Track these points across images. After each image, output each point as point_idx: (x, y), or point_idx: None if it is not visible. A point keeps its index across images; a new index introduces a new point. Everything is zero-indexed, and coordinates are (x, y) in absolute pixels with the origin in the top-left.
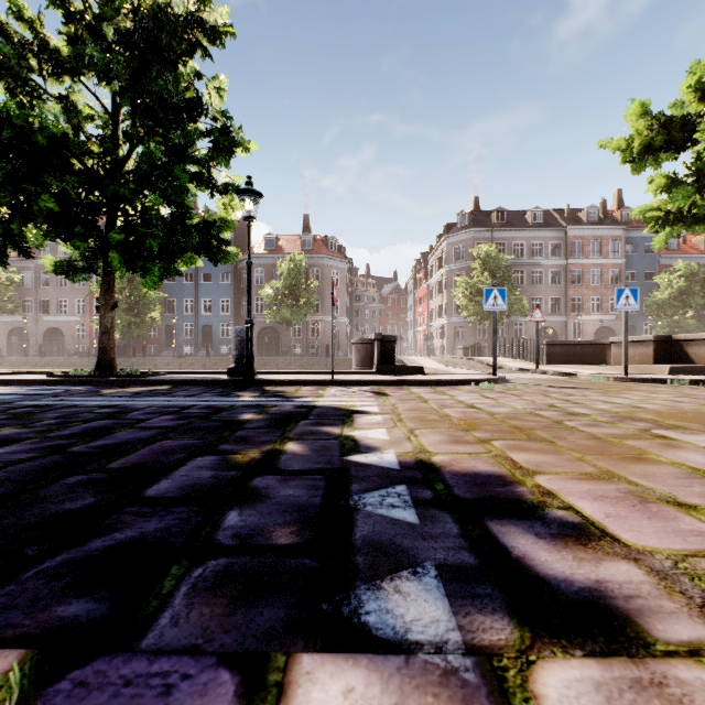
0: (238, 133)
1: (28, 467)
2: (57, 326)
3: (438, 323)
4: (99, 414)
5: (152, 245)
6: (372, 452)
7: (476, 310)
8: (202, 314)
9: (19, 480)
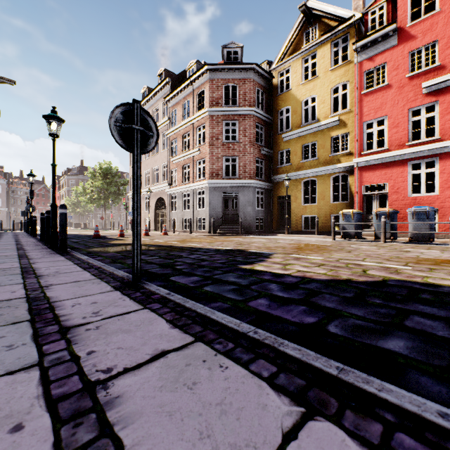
0: None
1: None
2: None
3: None
4: None
5: None
6: None
7: (72, 210)
8: None
9: None
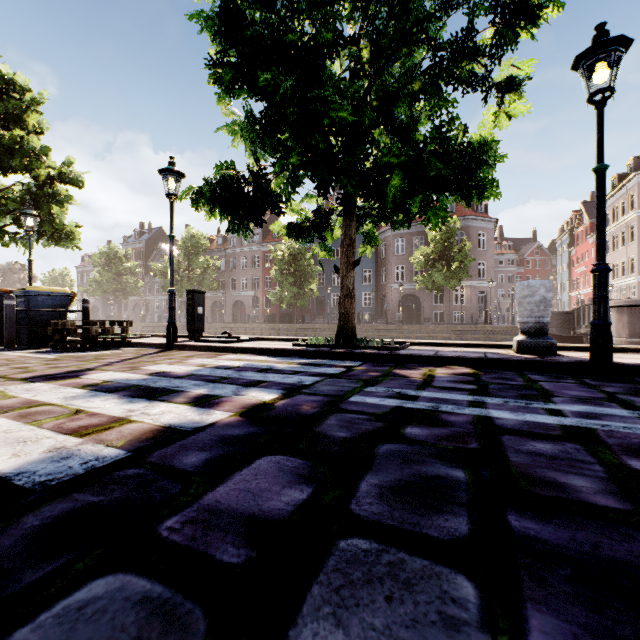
0: None
1: None
2: (241, 299)
3: (619, 283)
4: None
5: (438, 166)
6: None
7: None
8: None
9: None
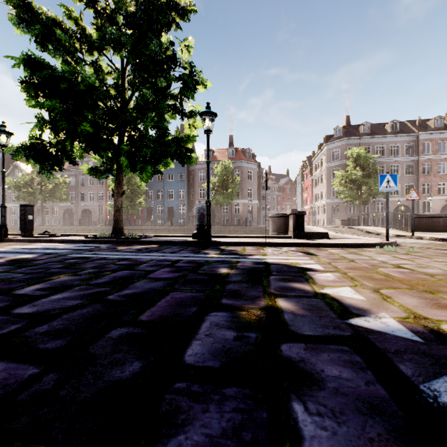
0: (200, 75)
1: (78, 315)
2: (88, 208)
3: (320, 203)
4: (120, 265)
5: (146, 152)
6: (367, 315)
7: (350, 193)
8: (167, 200)
9: (73, 331)
